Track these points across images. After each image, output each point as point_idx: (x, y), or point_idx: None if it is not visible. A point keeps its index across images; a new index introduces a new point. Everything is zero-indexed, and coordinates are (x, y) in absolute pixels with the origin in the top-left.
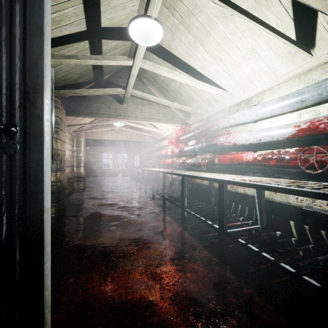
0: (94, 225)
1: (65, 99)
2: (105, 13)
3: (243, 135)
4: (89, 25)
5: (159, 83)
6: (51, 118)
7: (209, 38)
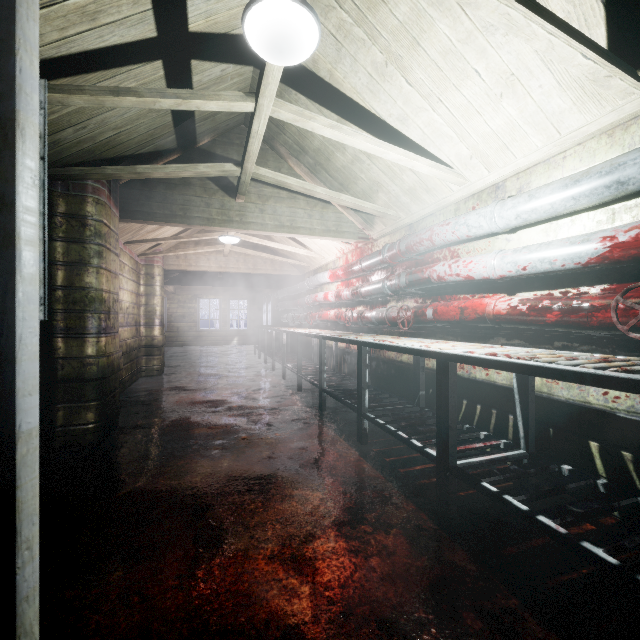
0: (175, 446)
1: (119, 186)
2: (196, 0)
3: (487, 259)
4: (163, 27)
5: (311, 155)
6: (40, 204)
7: (417, 54)
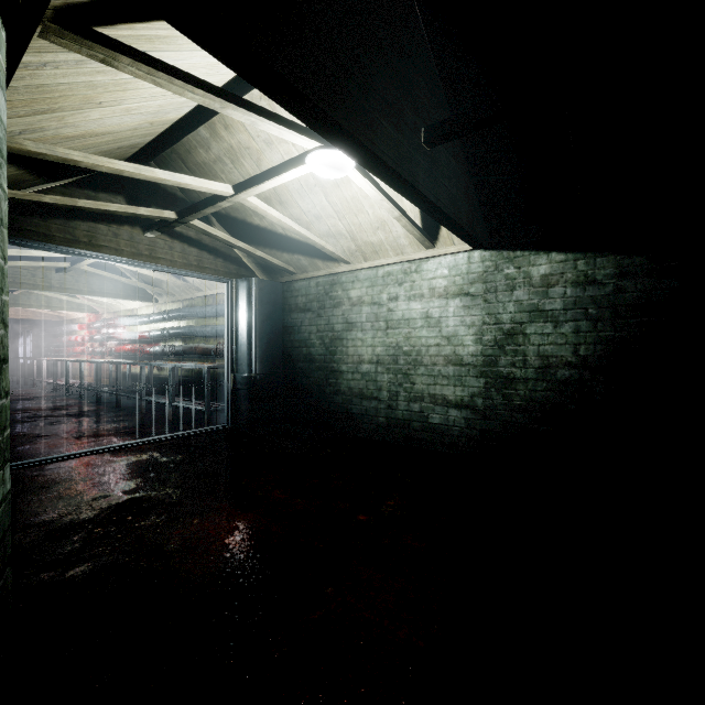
0: None
1: None
2: None
3: (125, 334)
4: None
5: None
6: None
7: None
